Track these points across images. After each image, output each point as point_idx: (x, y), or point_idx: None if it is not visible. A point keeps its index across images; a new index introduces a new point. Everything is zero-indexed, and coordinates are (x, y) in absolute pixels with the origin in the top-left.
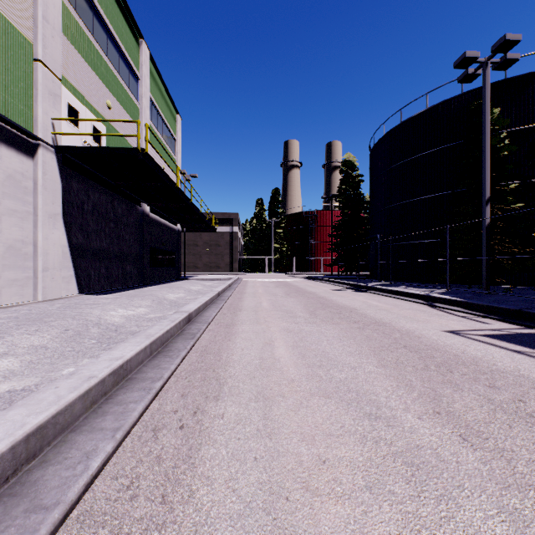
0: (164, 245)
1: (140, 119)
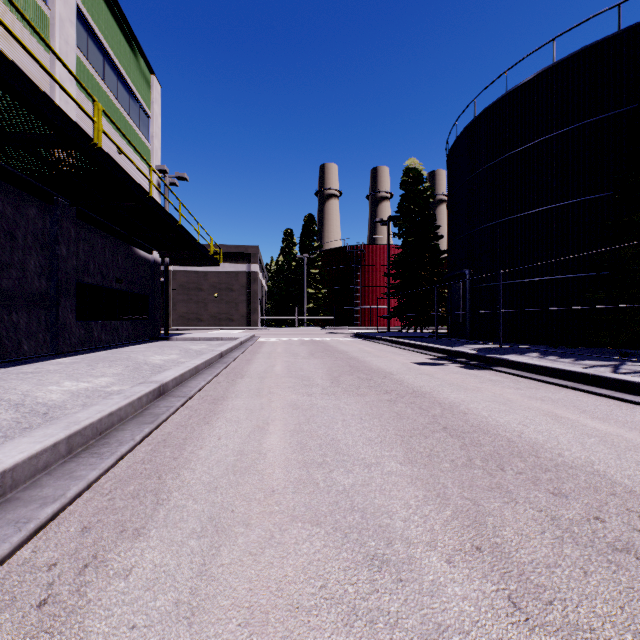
0: (119, 282)
1: (50, 37)
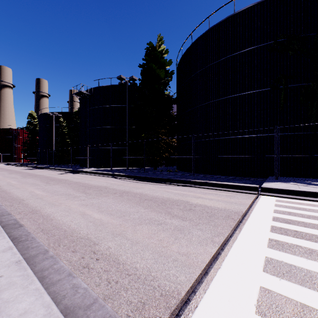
0: None
1: None
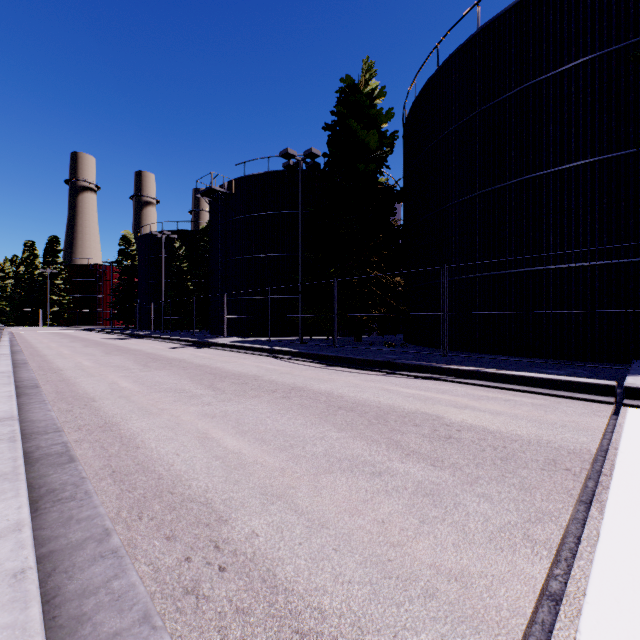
0: None
1: None
